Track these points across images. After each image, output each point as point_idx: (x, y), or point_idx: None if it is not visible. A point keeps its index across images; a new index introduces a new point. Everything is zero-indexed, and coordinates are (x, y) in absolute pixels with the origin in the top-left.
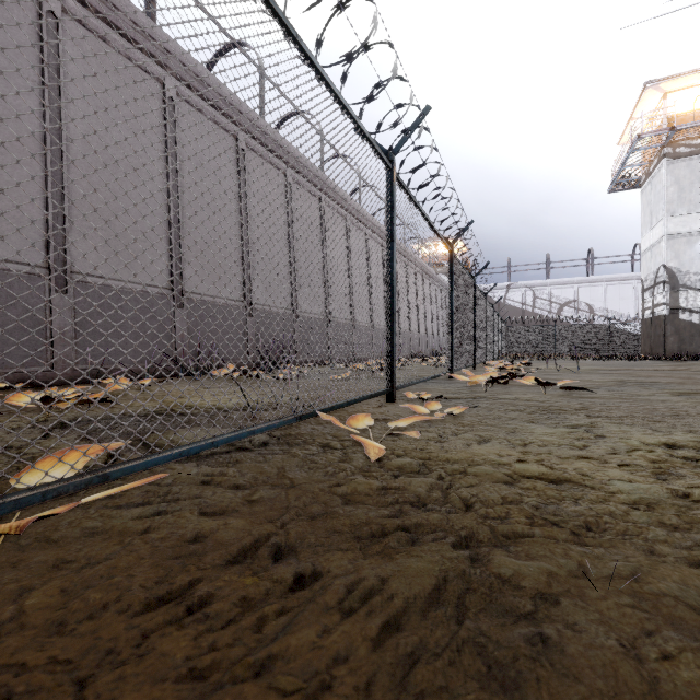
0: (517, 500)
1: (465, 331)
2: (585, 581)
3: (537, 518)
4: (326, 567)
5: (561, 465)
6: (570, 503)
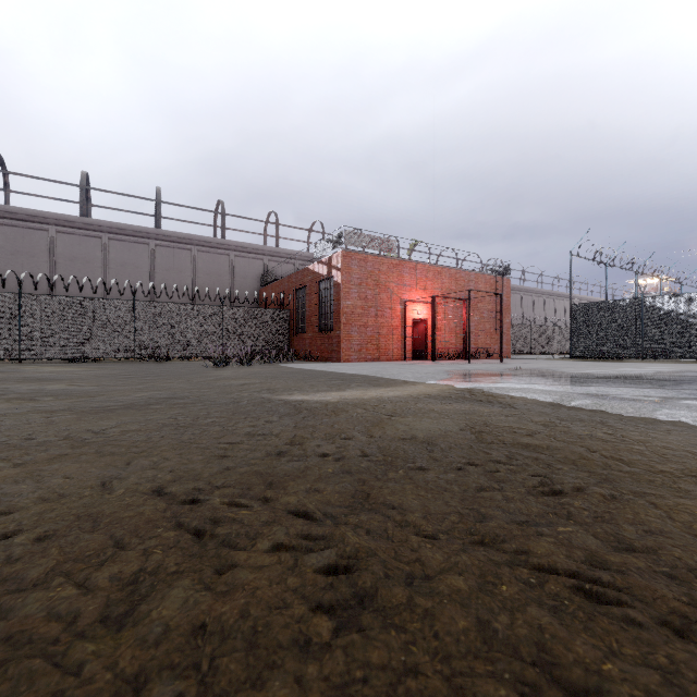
0: None
1: None
2: None
3: None
4: None
5: None
6: None
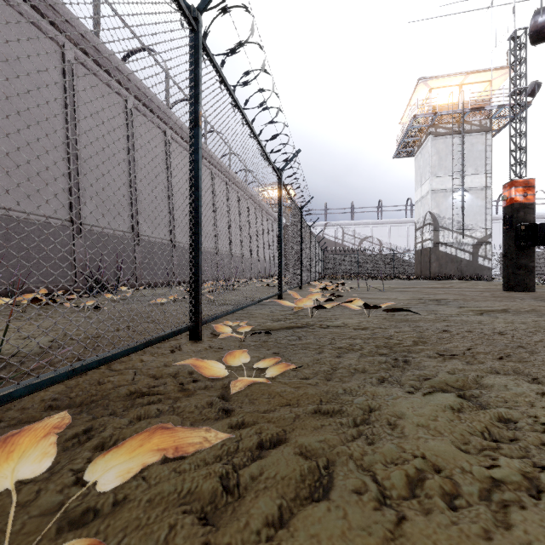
0: None
1: (293, 256)
2: None
3: None
4: None
5: None
6: None
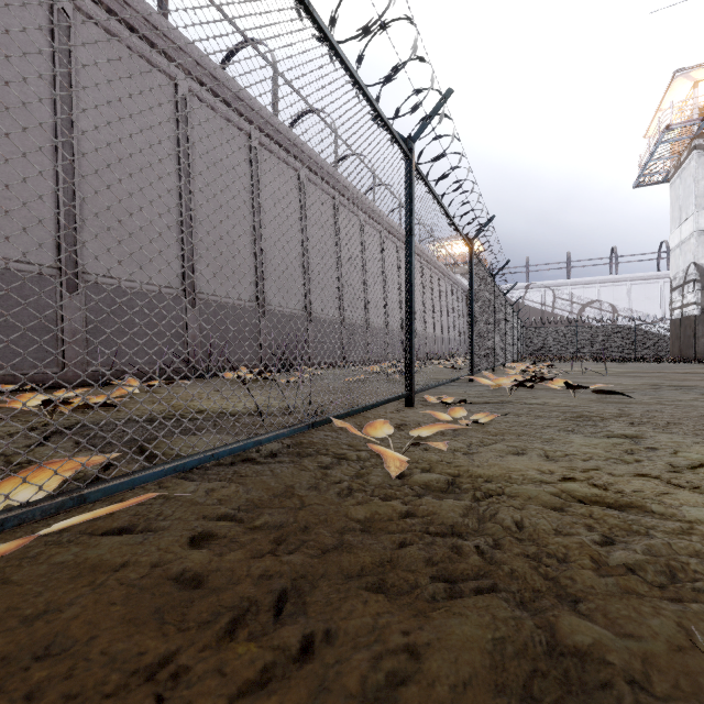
0: (574, 532)
1: (485, 332)
2: (696, 662)
3: (605, 559)
4: (342, 629)
5: (616, 485)
6: (641, 537)
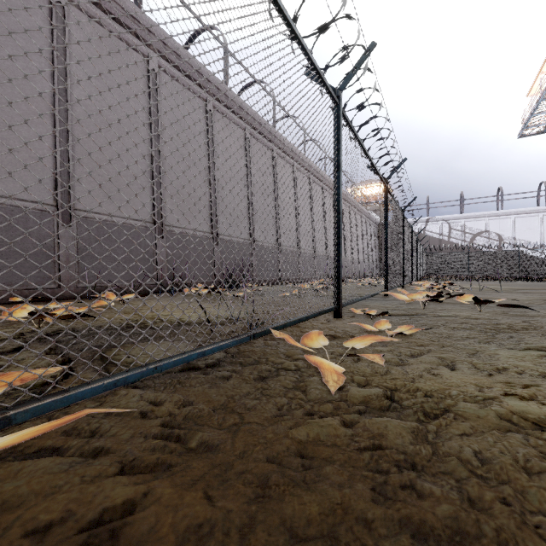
0: None
1: (396, 256)
2: None
3: None
4: None
5: None
6: None
